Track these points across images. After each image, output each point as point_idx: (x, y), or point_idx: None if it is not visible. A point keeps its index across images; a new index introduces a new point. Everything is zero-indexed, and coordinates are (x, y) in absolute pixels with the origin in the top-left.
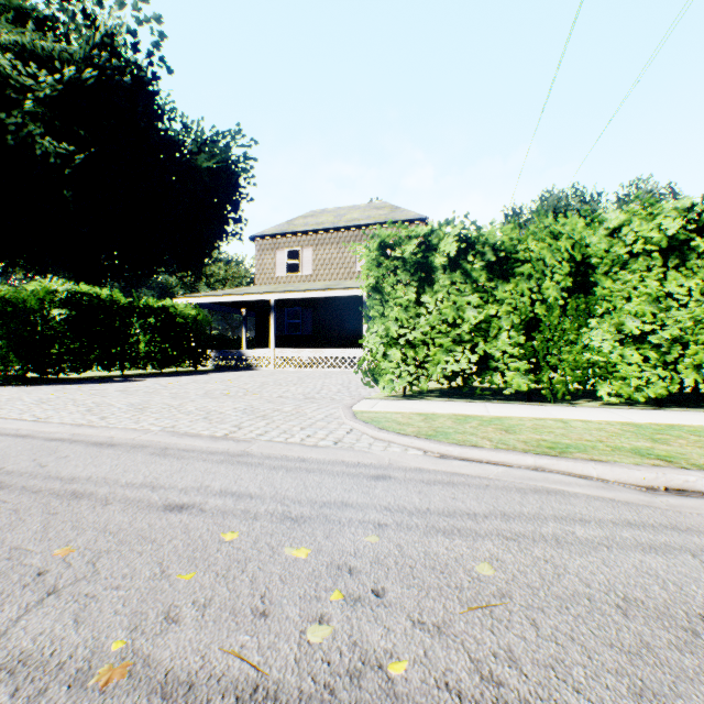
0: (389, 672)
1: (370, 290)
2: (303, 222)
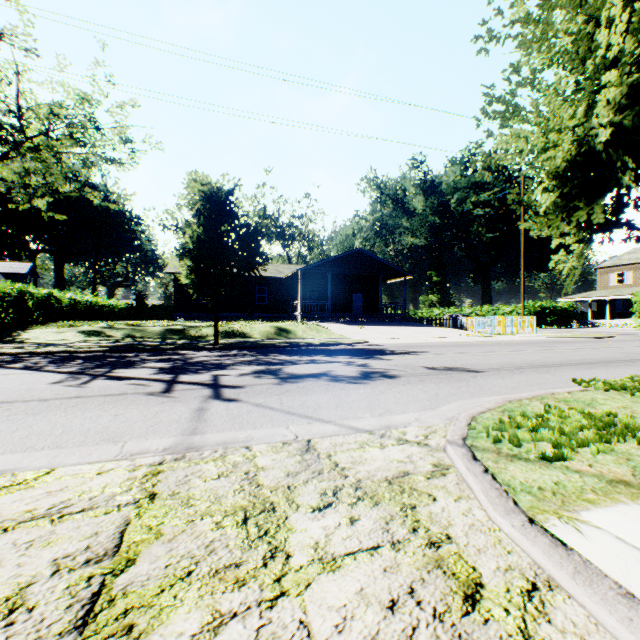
0: (612, 332)
1: (633, 308)
2: (626, 258)
